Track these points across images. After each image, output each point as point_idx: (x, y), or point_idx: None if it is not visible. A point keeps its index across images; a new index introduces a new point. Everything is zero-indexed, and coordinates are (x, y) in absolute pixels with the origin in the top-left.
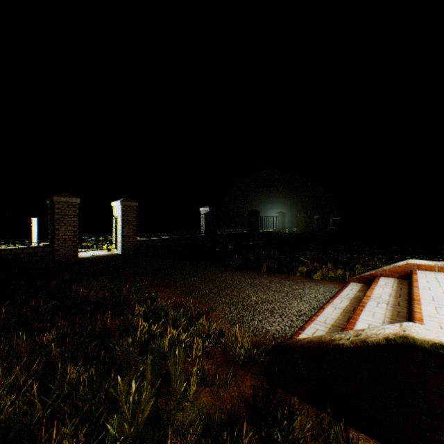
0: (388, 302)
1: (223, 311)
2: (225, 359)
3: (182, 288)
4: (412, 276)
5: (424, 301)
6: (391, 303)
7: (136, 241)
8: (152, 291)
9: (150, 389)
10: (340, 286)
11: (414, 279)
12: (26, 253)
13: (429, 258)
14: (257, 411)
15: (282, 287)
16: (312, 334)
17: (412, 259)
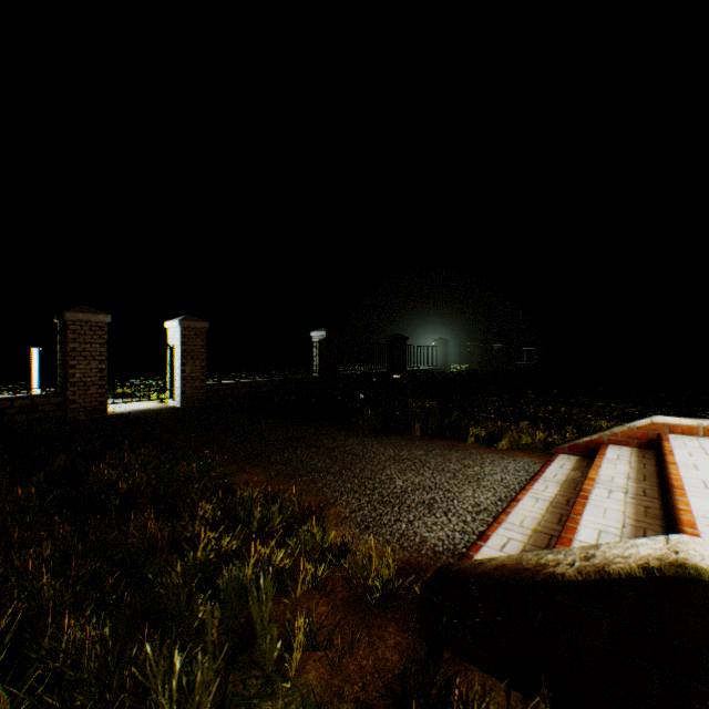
0: (626, 490)
1: (347, 505)
2: (350, 594)
3: (280, 465)
4: (662, 444)
5: (691, 489)
6: (632, 491)
7: (205, 385)
8: (229, 470)
9: (213, 662)
10: (541, 459)
11: (667, 450)
12: (19, 407)
13: (681, 413)
14: (410, 704)
15: (447, 463)
16: (501, 548)
17: (660, 416)
